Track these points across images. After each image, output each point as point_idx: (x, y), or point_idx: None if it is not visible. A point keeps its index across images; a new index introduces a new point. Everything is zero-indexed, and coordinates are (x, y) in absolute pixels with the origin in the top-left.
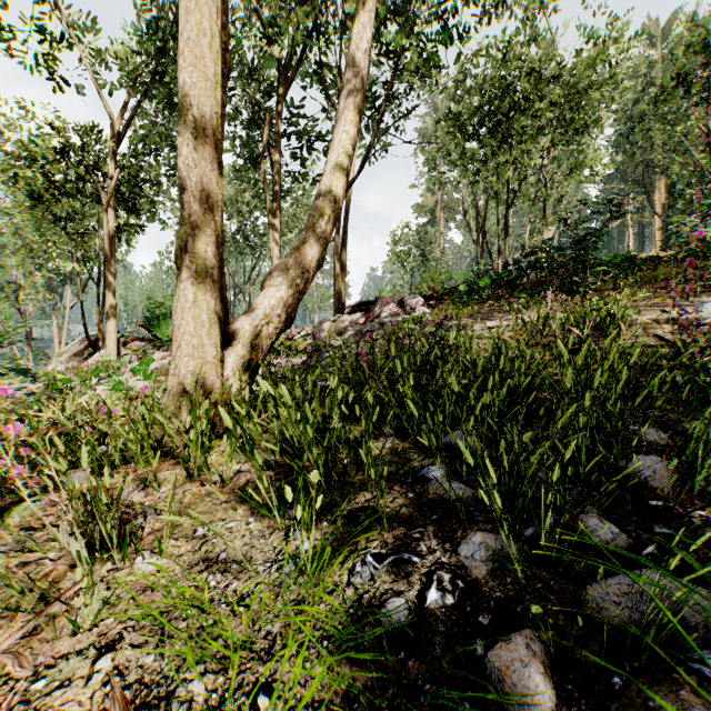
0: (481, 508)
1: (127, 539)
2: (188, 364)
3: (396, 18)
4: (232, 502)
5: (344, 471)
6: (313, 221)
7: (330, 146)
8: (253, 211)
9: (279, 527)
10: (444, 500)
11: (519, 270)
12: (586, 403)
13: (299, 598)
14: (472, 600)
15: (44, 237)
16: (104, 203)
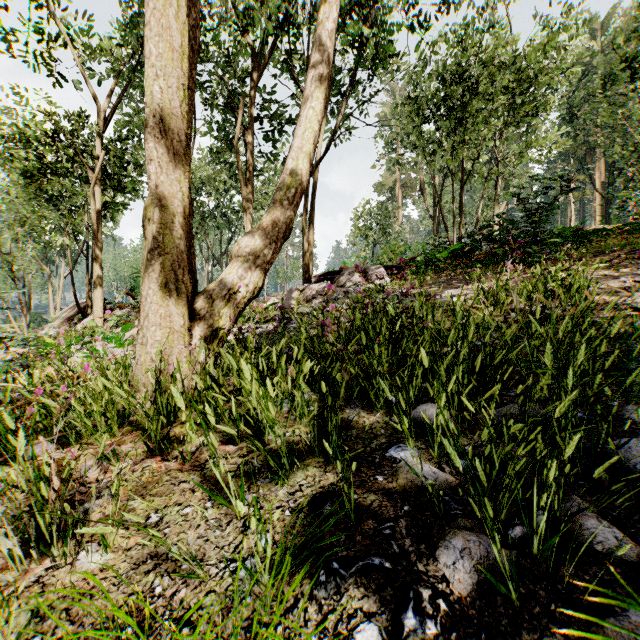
0: (457, 497)
1: (68, 532)
2: (155, 334)
3: (359, 11)
4: (191, 482)
5: (309, 449)
6: (280, 194)
7: (297, 122)
8: (229, 189)
9: (237, 515)
10: (416, 486)
11: (473, 242)
12: (570, 382)
13: (253, 615)
14: (458, 629)
15: (37, 212)
16: (91, 182)
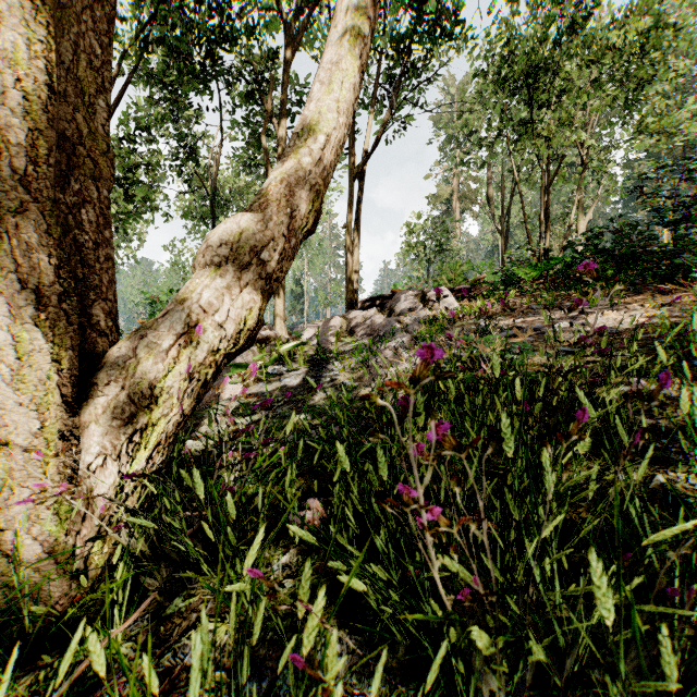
0: None
1: None
2: None
3: None
4: None
5: None
6: (297, 143)
7: (331, 23)
8: None
9: None
10: None
11: (572, 255)
12: None
13: None
14: None
15: None
16: None
